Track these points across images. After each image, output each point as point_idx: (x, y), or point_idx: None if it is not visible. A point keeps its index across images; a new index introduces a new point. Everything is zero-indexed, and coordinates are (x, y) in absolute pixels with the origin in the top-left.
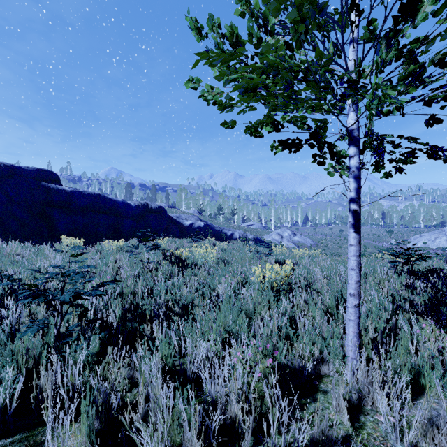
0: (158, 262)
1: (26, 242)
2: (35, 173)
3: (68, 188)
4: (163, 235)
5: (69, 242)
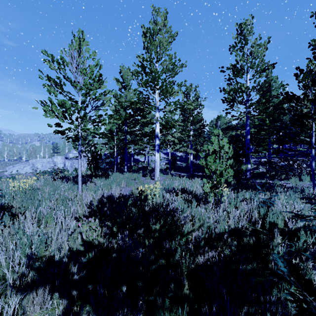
0: None
1: None
2: None
3: None
4: None
5: None
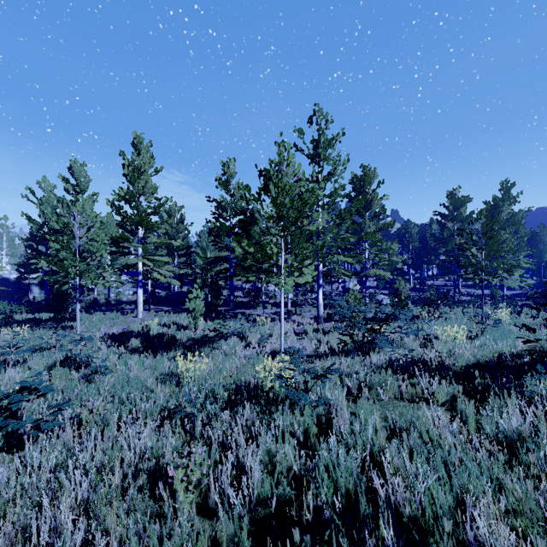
0: None
1: None
2: None
3: None
4: None
5: None
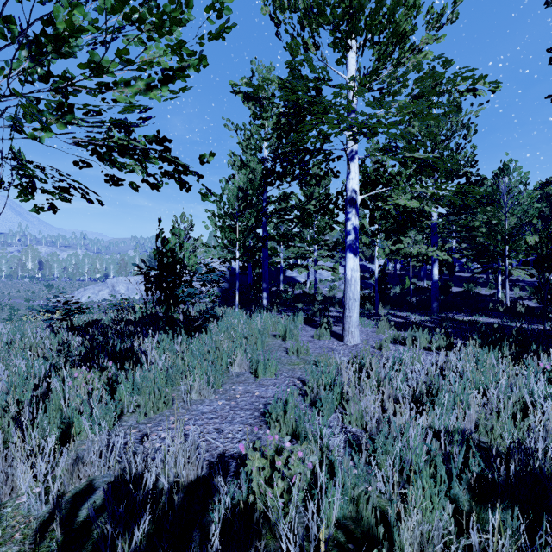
0: None
1: None
2: None
3: None
4: None
5: None
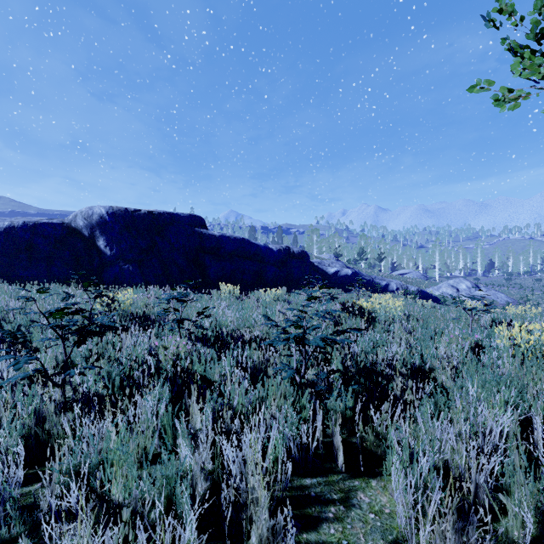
0: (332, 314)
1: (188, 288)
2: (189, 219)
3: (217, 233)
4: (304, 284)
5: (226, 289)
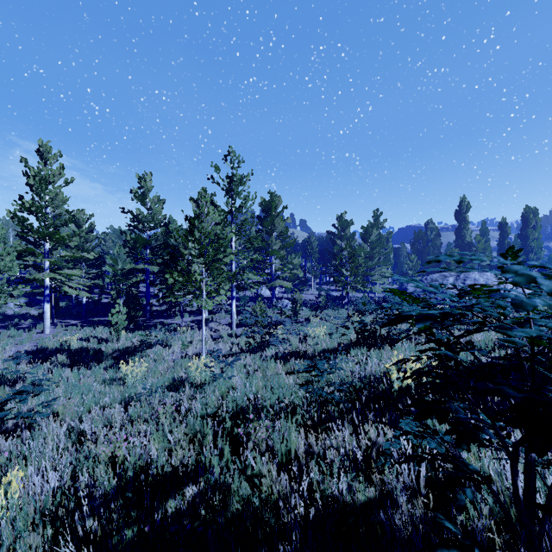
0: None
1: None
2: None
3: None
4: None
5: None
